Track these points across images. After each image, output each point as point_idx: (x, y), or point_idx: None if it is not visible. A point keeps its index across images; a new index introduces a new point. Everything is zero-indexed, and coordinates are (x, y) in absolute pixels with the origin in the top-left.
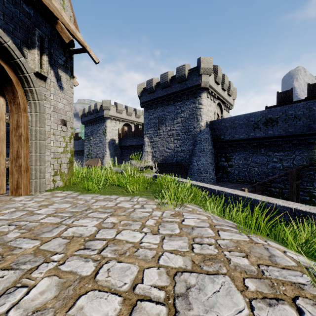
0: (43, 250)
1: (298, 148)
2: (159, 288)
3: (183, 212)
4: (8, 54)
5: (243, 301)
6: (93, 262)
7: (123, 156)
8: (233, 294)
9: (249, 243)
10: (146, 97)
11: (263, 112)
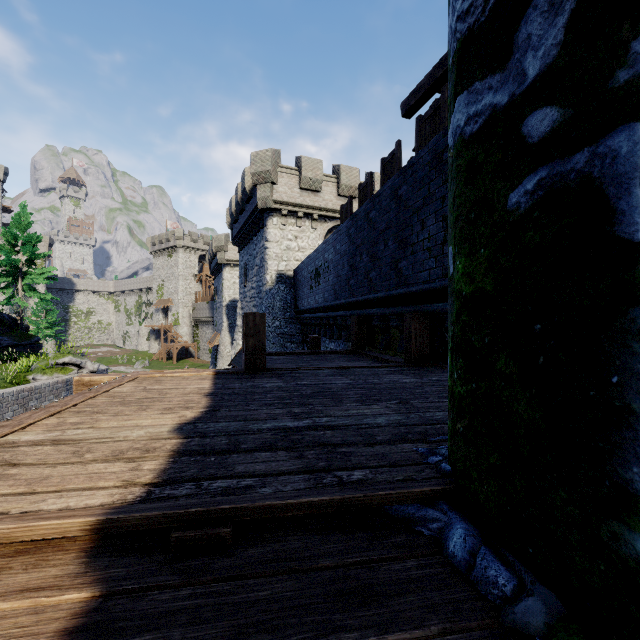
0: None
1: (342, 336)
2: None
3: None
4: None
5: None
6: None
7: None
8: None
9: None
10: (235, 229)
11: (314, 254)
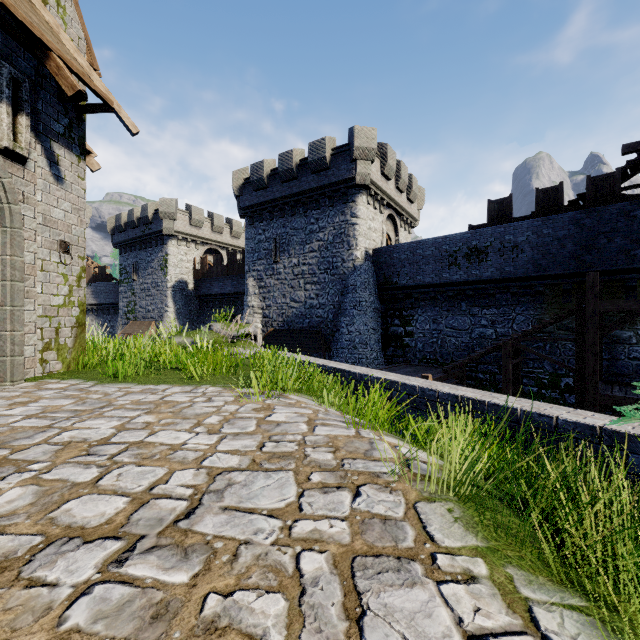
0: (14, 459)
1: (521, 301)
2: (188, 486)
3: (277, 405)
4: None
5: (295, 492)
6: (97, 469)
7: (205, 315)
8: (286, 487)
9: (351, 437)
10: (251, 196)
11: (464, 235)
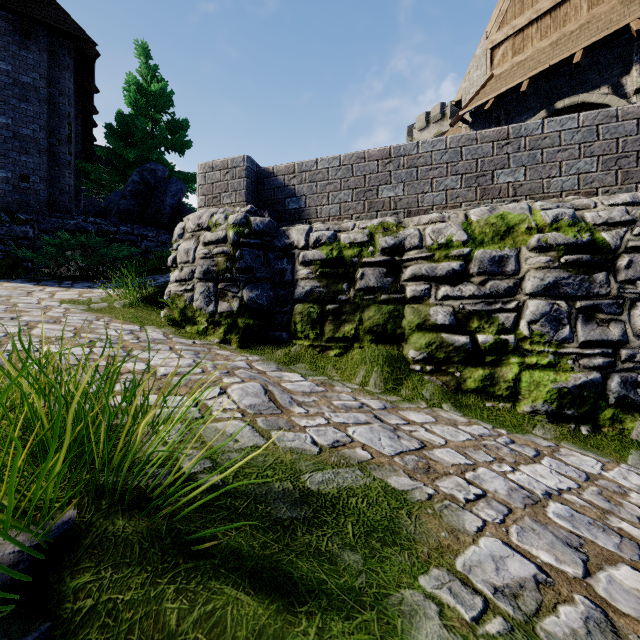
0: None
1: None
2: None
3: None
4: (599, 104)
5: None
6: None
7: None
8: None
9: None
10: None
11: None
